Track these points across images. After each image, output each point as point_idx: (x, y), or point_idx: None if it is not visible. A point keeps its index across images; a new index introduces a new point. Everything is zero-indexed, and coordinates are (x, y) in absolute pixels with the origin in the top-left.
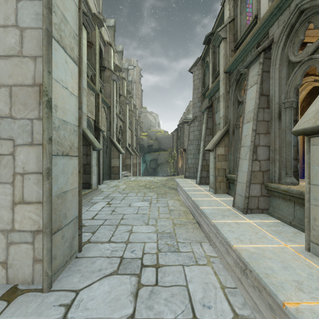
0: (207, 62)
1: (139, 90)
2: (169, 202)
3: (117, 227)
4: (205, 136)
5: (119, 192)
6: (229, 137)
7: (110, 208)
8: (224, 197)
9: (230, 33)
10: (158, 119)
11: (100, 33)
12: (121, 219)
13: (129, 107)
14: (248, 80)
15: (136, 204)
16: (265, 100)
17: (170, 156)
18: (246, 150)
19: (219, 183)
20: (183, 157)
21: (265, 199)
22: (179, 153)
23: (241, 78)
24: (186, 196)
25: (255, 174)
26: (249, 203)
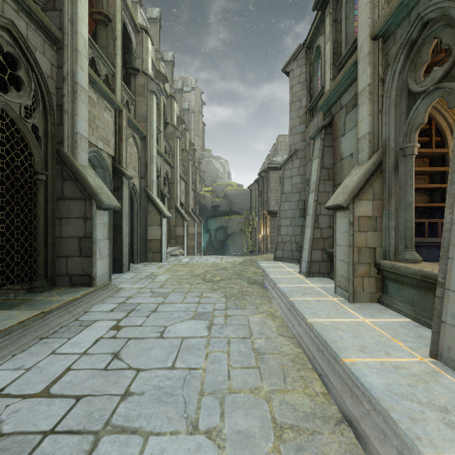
0: (317, 48)
1: (200, 123)
2: (252, 321)
3: (94, 449)
4: (318, 182)
5: (152, 290)
6: (383, 179)
7: (114, 342)
8: (379, 313)
9: None
10: (228, 168)
11: (127, 7)
12: (123, 397)
13: (183, 145)
14: None
15: (179, 328)
16: None
17: (247, 223)
18: None
19: (360, 278)
20: (267, 224)
21: None
22: (260, 217)
23: (422, 37)
24: (287, 306)
25: None
26: None
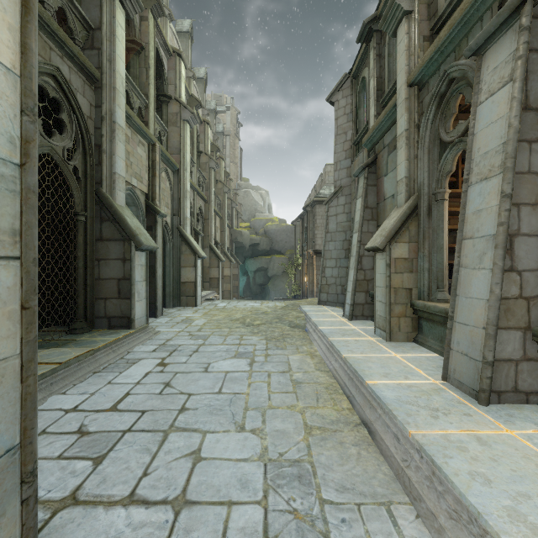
0: (363, 79)
1: (236, 149)
2: (292, 359)
3: (166, 439)
4: (361, 222)
5: (191, 334)
6: (418, 222)
7: (163, 375)
8: (411, 350)
9: (421, 1)
10: (268, 200)
11: (160, 31)
12: (181, 411)
13: (218, 176)
14: (480, 82)
15: (222, 364)
16: (535, 121)
17: (290, 264)
18: (483, 247)
19: (396, 318)
20: (313, 265)
21: (534, 368)
22: (305, 257)
23: (450, 91)
24: (326, 345)
25: (510, 304)
26: (494, 378)
